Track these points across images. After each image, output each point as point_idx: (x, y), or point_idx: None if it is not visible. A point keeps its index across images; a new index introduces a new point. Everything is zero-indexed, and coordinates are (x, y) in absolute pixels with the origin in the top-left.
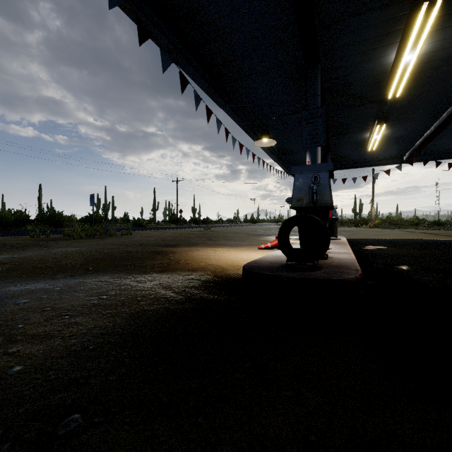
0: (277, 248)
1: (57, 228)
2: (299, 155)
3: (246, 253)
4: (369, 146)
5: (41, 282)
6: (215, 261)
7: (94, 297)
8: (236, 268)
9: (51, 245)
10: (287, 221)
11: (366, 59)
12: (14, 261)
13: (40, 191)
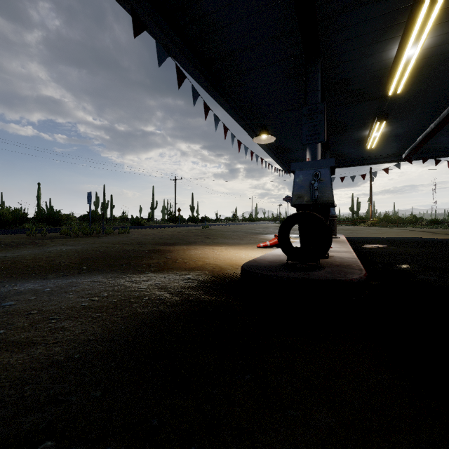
0: (276, 247)
1: (55, 226)
2: (297, 153)
3: (245, 252)
4: (368, 144)
5: (31, 282)
6: (213, 260)
7: (85, 299)
8: (235, 267)
9: (47, 243)
10: (288, 219)
11: (367, 54)
12: (6, 260)
13: (39, 190)
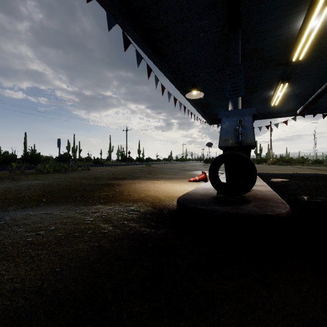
0: (203, 181)
1: (36, 165)
2: (218, 109)
3: (179, 185)
4: (272, 102)
5: None
6: (153, 192)
7: (31, 233)
8: (171, 199)
9: (22, 178)
10: (217, 158)
11: (278, 25)
12: None
13: (25, 138)
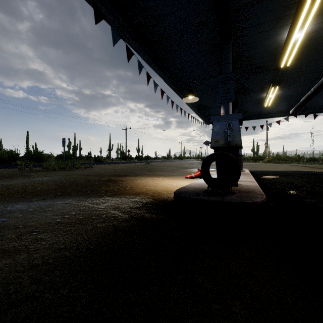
0: (199, 178)
1: (39, 163)
2: (214, 110)
3: (176, 181)
4: (265, 103)
5: (19, 204)
6: (153, 187)
7: (58, 216)
8: (169, 193)
9: (32, 175)
10: (208, 157)
11: (265, 37)
12: (2, 187)
13: (27, 136)
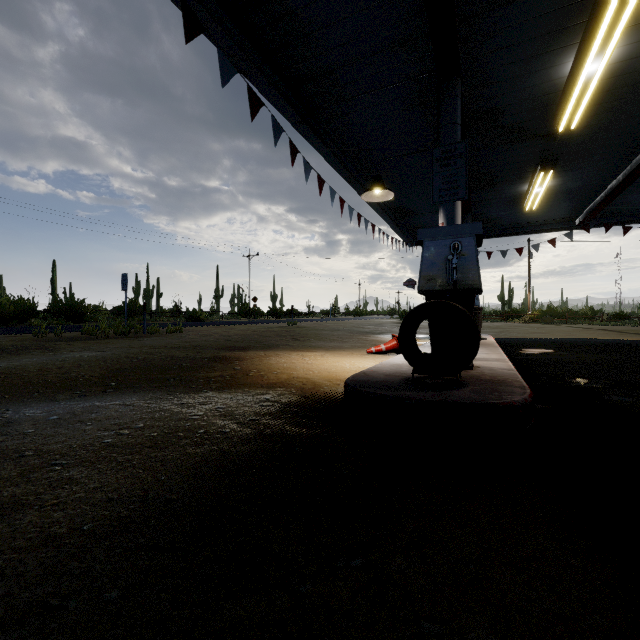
0: (395, 353)
1: (77, 323)
2: (424, 218)
3: (350, 360)
4: (526, 204)
5: (31, 406)
6: (303, 372)
7: (109, 432)
8: (335, 383)
9: (61, 348)
10: (414, 311)
11: (528, 71)
12: None
13: (54, 271)
